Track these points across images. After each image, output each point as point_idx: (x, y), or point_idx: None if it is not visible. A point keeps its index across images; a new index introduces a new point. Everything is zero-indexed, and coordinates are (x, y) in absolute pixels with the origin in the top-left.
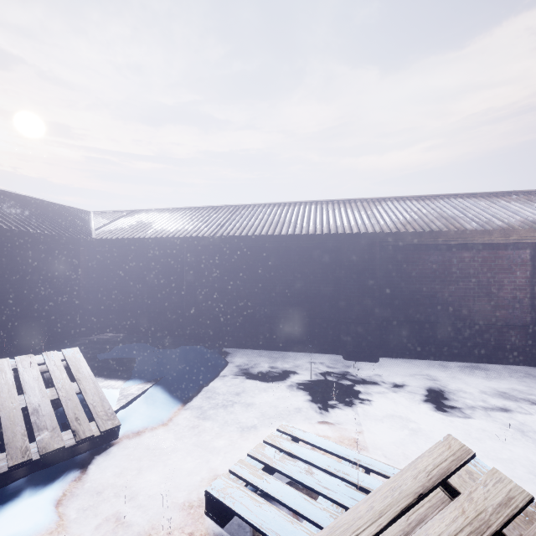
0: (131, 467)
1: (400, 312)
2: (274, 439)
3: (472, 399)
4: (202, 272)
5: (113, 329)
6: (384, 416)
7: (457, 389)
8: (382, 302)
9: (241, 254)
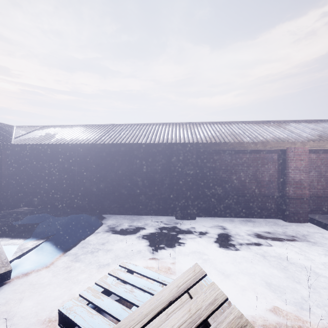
0: (16, 298)
1: (208, 190)
2: (115, 271)
3: (242, 239)
4: (87, 166)
5: (27, 204)
6: (191, 252)
7: (235, 234)
8: (198, 184)
9: (114, 155)
